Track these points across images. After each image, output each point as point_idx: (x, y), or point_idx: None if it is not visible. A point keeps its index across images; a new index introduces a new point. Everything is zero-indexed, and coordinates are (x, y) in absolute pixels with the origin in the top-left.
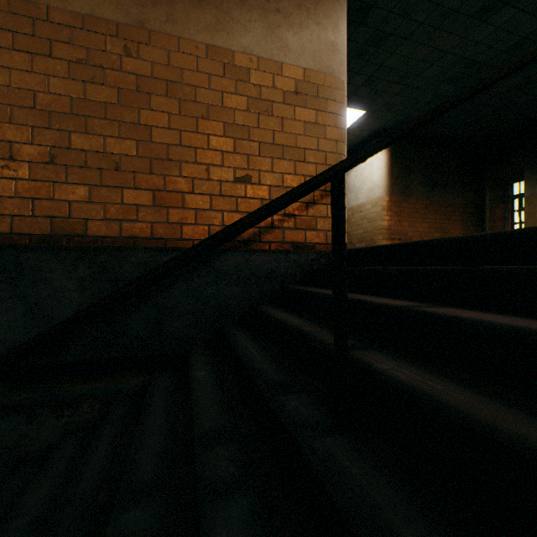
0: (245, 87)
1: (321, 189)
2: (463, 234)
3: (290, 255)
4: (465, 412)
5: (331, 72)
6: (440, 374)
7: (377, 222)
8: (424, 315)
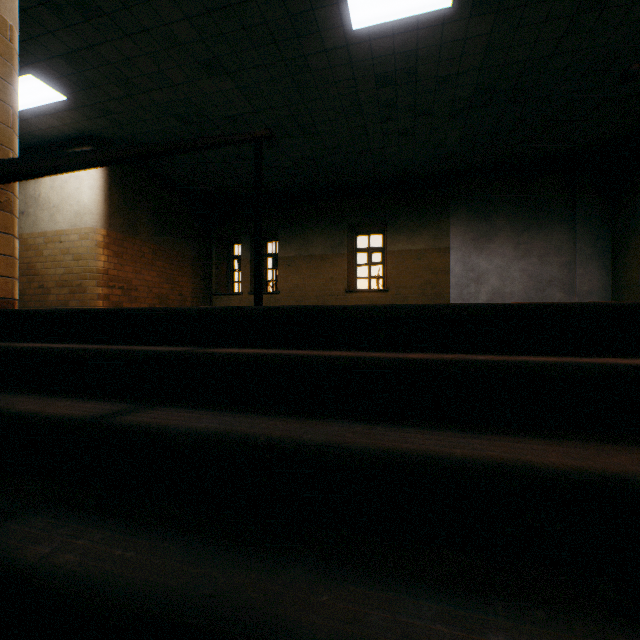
0: None
1: None
2: (194, 288)
3: None
4: (157, 595)
5: None
6: (138, 521)
7: (90, 262)
8: (123, 431)
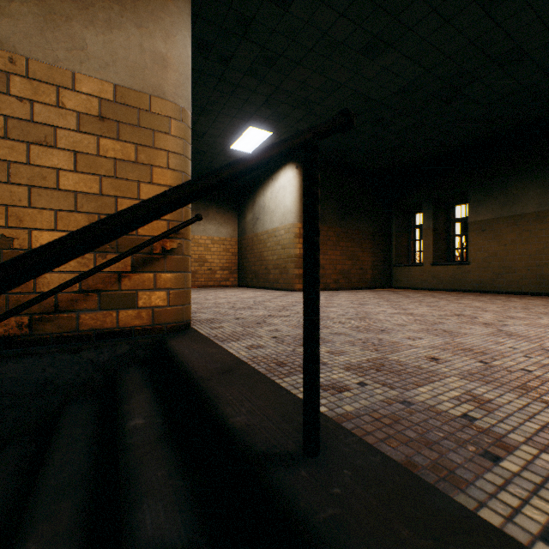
0: (0, 101)
1: (145, 251)
2: (373, 261)
3: (83, 353)
4: None
5: (161, 94)
6: None
7: (290, 250)
8: None
